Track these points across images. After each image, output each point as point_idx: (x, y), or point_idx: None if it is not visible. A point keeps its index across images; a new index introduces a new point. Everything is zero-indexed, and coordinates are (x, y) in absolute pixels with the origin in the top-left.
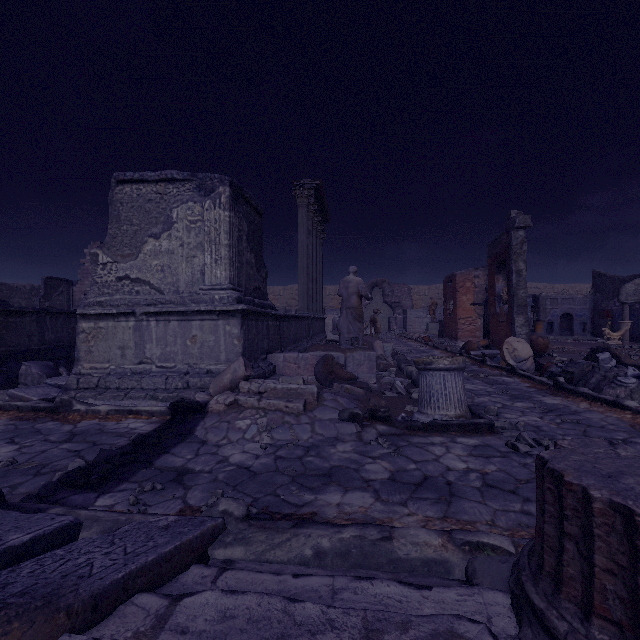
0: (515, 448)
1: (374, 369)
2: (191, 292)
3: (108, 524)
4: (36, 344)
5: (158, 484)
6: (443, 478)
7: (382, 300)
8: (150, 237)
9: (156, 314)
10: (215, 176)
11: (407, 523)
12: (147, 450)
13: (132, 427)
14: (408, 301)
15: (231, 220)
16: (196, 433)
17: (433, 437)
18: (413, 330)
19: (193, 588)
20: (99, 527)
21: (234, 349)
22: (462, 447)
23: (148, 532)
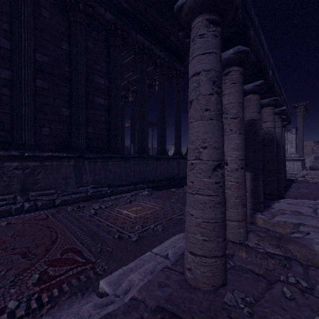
0: None
1: None
2: None
3: None
4: None
5: None
6: None
7: None
8: None
9: None
10: (291, 126)
11: None
12: None
13: None
14: None
15: (295, 137)
16: None
17: None
18: None
19: None
20: None
21: (299, 168)
22: None
23: None
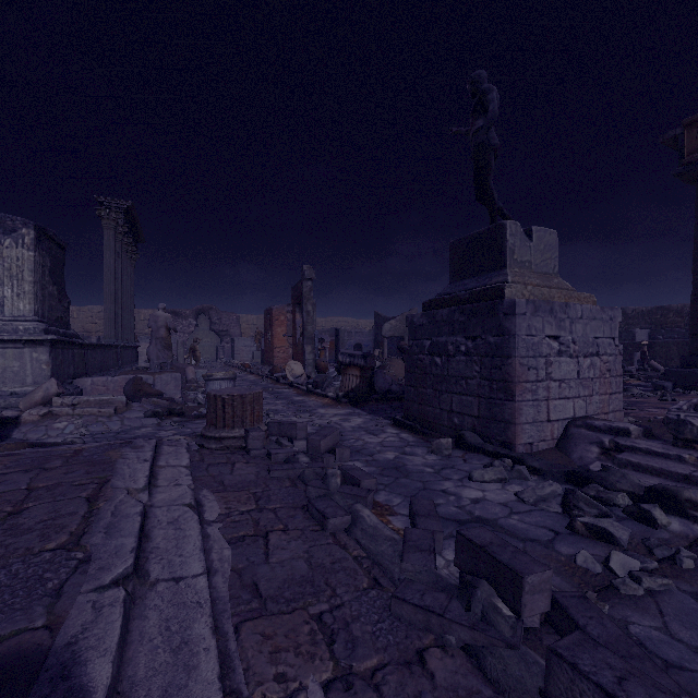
0: None
1: (180, 387)
2: None
3: None
4: None
5: None
6: None
7: (209, 328)
8: None
9: None
10: (18, 218)
11: None
12: None
13: None
14: (237, 330)
15: (36, 259)
16: (13, 437)
17: None
18: (241, 359)
19: None
20: None
21: (43, 373)
22: None
23: None
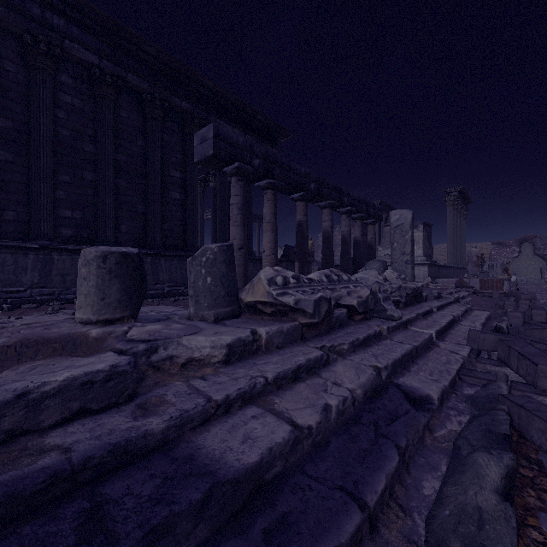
0: None
1: None
2: None
3: None
4: None
5: None
6: None
7: (533, 253)
8: None
9: None
10: (418, 222)
11: None
12: None
13: None
14: None
15: (423, 235)
16: None
17: None
18: None
19: None
20: None
21: (425, 275)
22: None
23: None
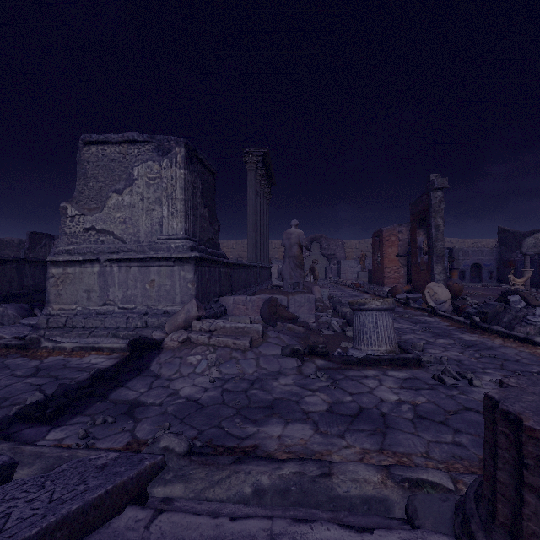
0: (441, 381)
1: (313, 310)
2: (150, 241)
3: (50, 461)
4: (16, 289)
5: (109, 417)
6: (377, 410)
7: (320, 252)
8: (114, 192)
9: (118, 261)
10: (172, 138)
11: (345, 456)
12: (104, 384)
13: (93, 362)
14: (342, 253)
15: (186, 177)
16: (151, 368)
17: (366, 371)
18: (346, 278)
19: (124, 535)
20: (41, 464)
21: (188, 292)
22: (393, 380)
23: (83, 472)
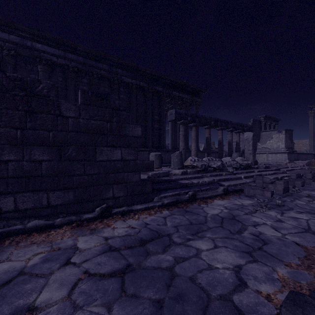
0: None
1: None
2: (276, 149)
3: None
4: None
5: None
6: None
7: None
8: (268, 140)
9: (270, 153)
10: (281, 129)
11: None
12: None
13: None
14: None
15: (285, 136)
16: None
17: None
18: None
19: None
20: None
21: (286, 158)
22: None
23: None
